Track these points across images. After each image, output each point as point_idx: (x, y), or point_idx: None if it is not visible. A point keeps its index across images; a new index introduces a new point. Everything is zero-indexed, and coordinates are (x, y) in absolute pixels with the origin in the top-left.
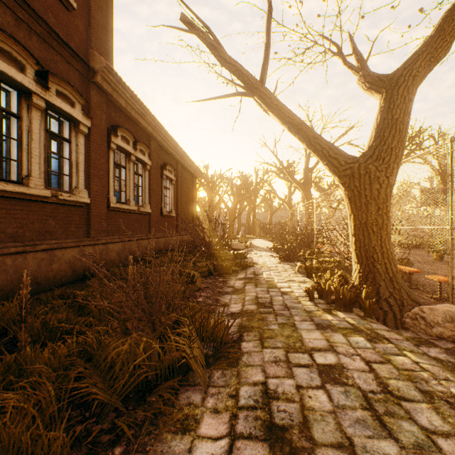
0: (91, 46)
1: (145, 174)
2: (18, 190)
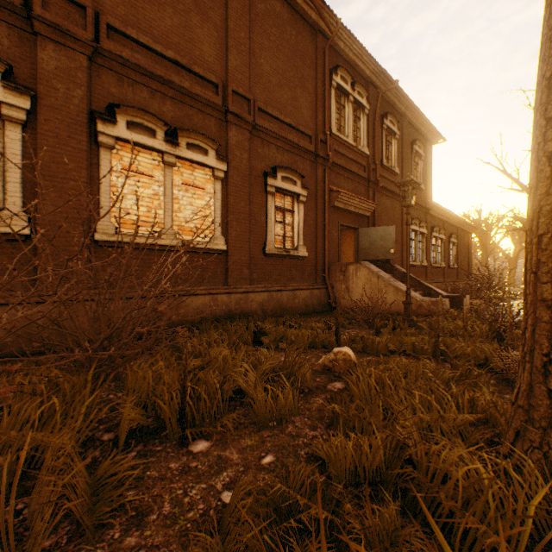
0: (426, 198)
1: (441, 245)
2: (415, 264)
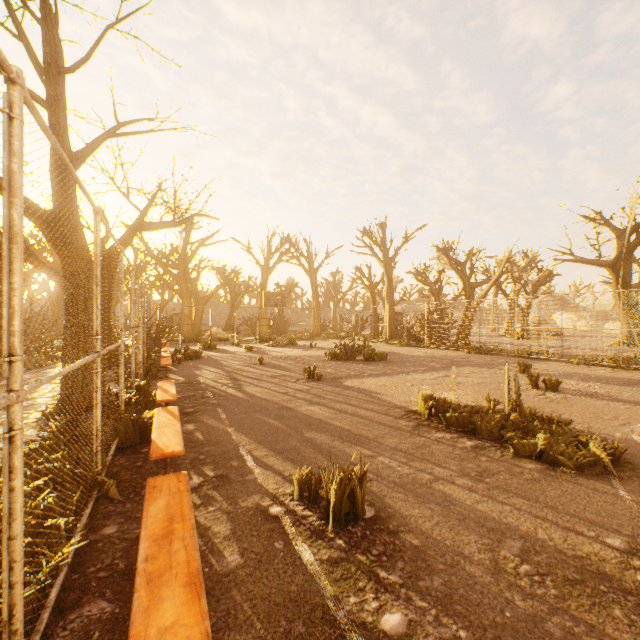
0: None
1: None
2: None
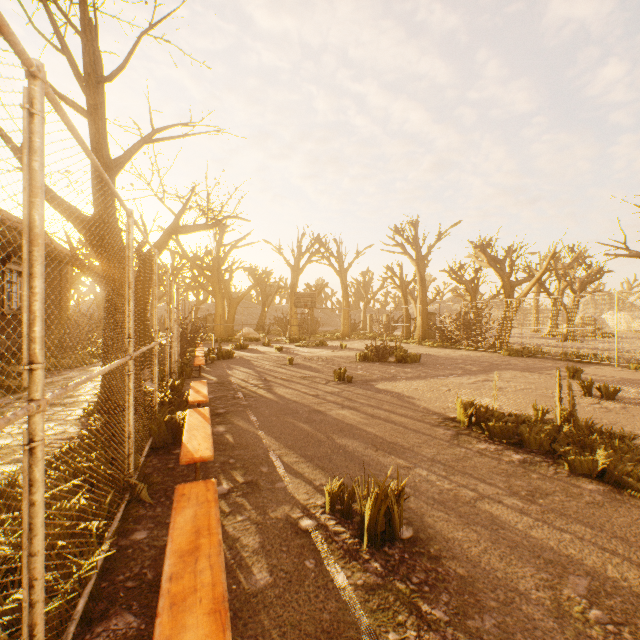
0: None
1: None
2: None
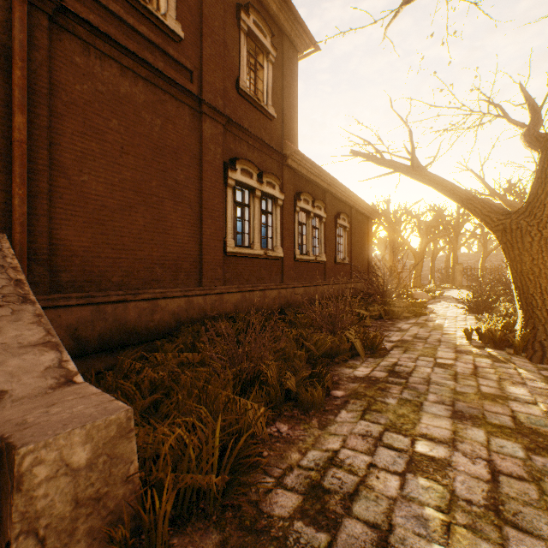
0: (284, 138)
1: (321, 226)
2: (249, 252)
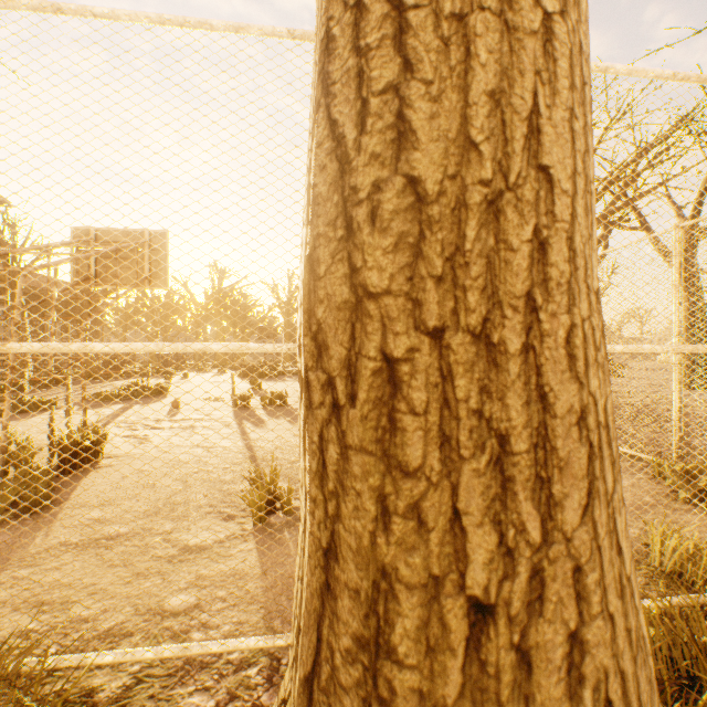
0: None
1: None
2: None
